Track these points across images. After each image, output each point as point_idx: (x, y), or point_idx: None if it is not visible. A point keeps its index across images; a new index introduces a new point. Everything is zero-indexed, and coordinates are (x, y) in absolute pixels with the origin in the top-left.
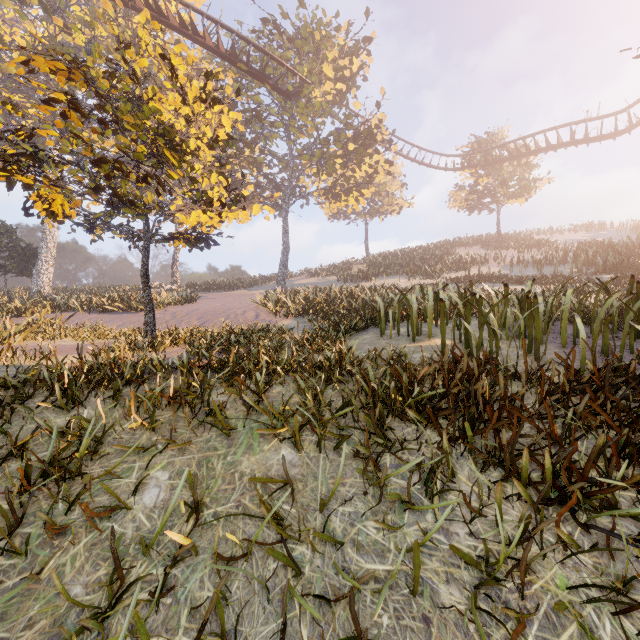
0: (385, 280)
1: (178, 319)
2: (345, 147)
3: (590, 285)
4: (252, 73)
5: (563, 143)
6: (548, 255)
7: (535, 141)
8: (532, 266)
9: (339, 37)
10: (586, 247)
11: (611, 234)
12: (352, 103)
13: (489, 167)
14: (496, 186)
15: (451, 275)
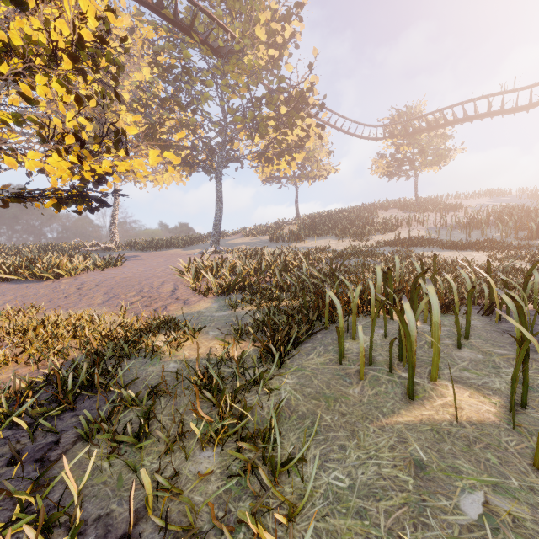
0: (316, 241)
1: (82, 292)
2: (277, 111)
3: (535, 252)
4: (180, 26)
5: (480, 114)
6: (466, 218)
7: (453, 112)
8: (456, 229)
9: (271, 1)
10: (506, 212)
11: (512, 200)
12: (284, 65)
13: (408, 137)
14: (415, 154)
15: (379, 237)
